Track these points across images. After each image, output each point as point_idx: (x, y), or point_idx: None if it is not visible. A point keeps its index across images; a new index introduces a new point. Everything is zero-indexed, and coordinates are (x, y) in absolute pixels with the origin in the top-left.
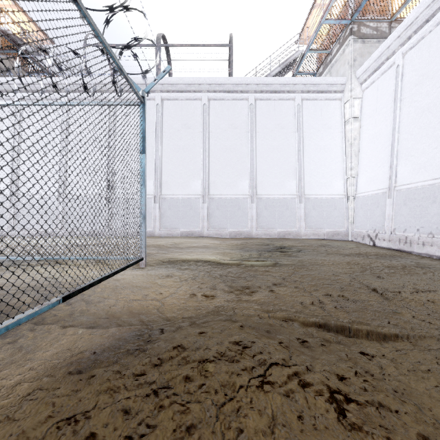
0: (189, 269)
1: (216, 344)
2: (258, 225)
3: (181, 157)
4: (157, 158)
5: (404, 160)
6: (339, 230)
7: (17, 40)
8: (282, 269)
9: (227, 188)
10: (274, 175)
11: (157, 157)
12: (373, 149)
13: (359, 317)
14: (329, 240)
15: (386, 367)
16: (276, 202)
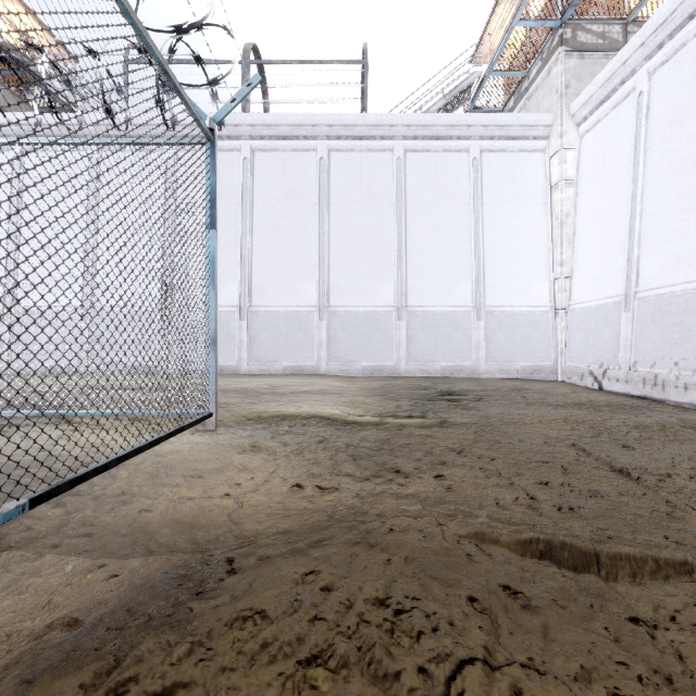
0: (292, 433)
1: (338, 606)
2: (409, 357)
3: (284, 244)
4: (245, 246)
5: (652, 248)
6: (541, 364)
7: (15, 54)
8: (456, 432)
9: (359, 296)
10: (436, 274)
11: (244, 245)
12: (599, 231)
13: (607, 527)
14: (526, 380)
15: (688, 647)
16: (439, 318)
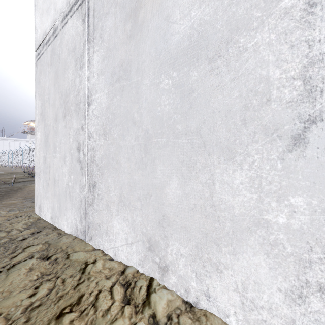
0: None
1: None
2: None
3: None
4: None
5: None
6: None
7: None
8: None
9: None
10: None
11: None
12: None
13: None
14: None
15: None
16: None
